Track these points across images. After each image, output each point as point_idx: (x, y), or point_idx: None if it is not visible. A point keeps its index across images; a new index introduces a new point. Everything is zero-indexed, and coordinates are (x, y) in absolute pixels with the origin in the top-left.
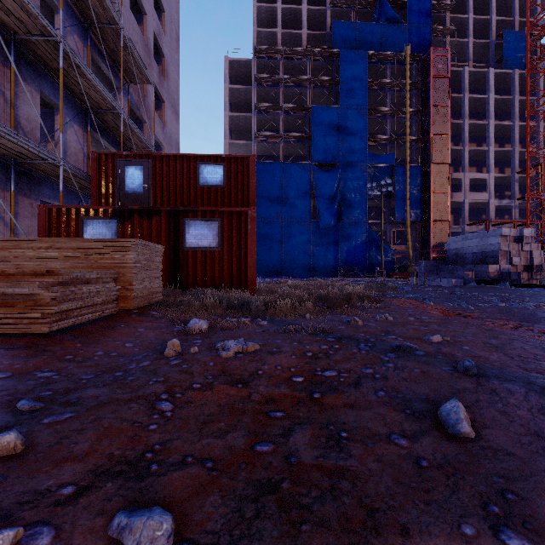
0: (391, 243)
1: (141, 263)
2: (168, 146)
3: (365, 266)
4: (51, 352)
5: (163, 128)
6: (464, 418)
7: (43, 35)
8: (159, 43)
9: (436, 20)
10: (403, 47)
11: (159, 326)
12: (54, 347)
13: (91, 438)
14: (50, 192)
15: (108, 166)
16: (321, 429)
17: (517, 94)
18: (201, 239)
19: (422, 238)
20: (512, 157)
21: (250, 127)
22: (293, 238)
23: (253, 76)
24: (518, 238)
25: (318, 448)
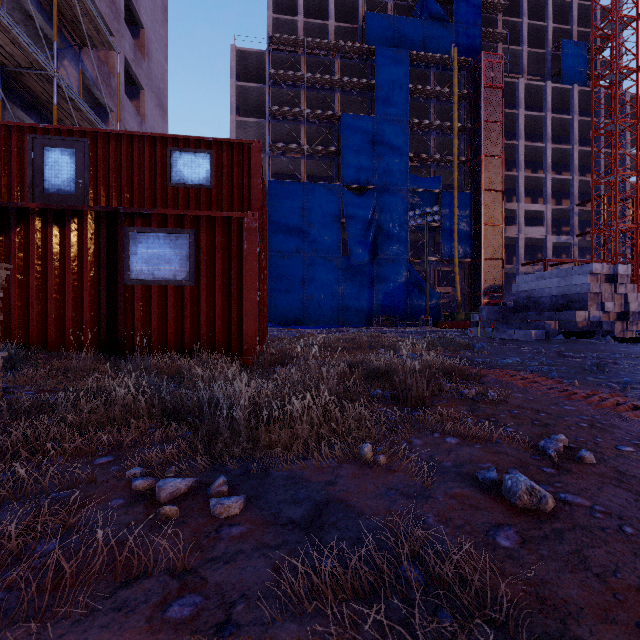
0: (435, 285)
1: None
2: None
3: (406, 313)
4: None
5: (142, 123)
6: None
7: None
8: (135, 6)
9: (486, 23)
10: (449, 50)
11: None
12: None
13: None
14: None
15: (13, 146)
16: None
17: (576, 114)
18: (158, 266)
19: (472, 279)
20: (571, 187)
21: (264, 137)
22: (318, 278)
23: (267, 72)
24: (610, 277)
25: None
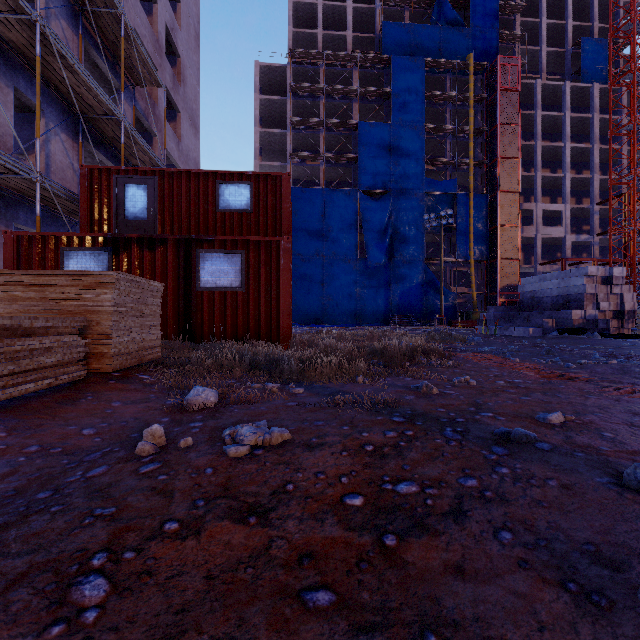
0: (451, 285)
1: (126, 306)
2: (184, 166)
3: (422, 313)
4: None
5: (179, 143)
6: None
7: (14, 12)
8: (173, 40)
9: (504, 24)
10: (465, 54)
11: (146, 398)
12: None
13: None
14: (28, 218)
15: (102, 184)
16: None
17: (597, 112)
18: (219, 277)
19: (488, 279)
20: (591, 186)
21: (285, 146)
22: (336, 279)
23: (288, 85)
24: (606, 279)
25: None
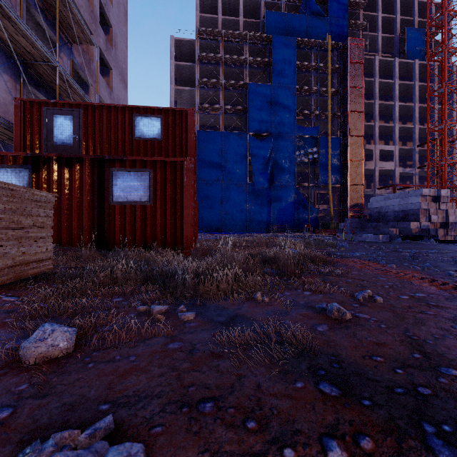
0: (315, 203)
1: None
2: None
3: (294, 223)
4: None
5: (111, 93)
6: None
7: None
8: (106, 13)
9: (352, 16)
10: (325, 36)
11: None
12: None
13: None
14: None
15: (34, 114)
16: None
17: (417, 81)
18: (130, 192)
19: (341, 199)
20: (413, 133)
21: (194, 100)
22: (231, 199)
23: (196, 54)
24: (435, 198)
25: None
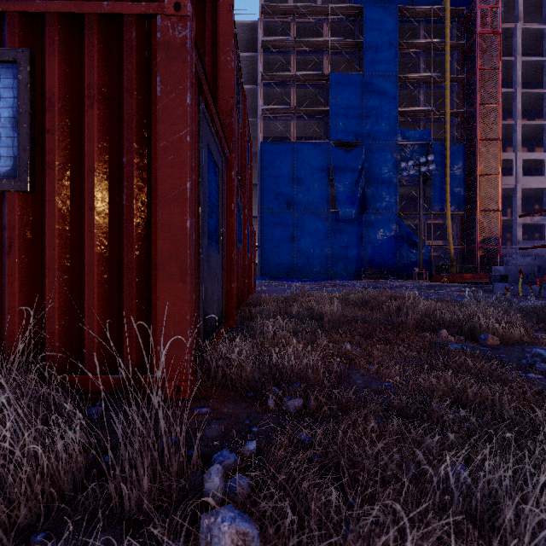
0: (425, 238)
1: None
2: None
3: (395, 267)
4: None
5: None
6: None
7: None
8: None
9: None
10: (438, 4)
11: None
12: None
13: None
14: None
15: None
16: None
17: None
18: None
19: (465, 231)
20: None
21: (256, 104)
22: (307, 233)
23: (259, 41)
24: None
25: None
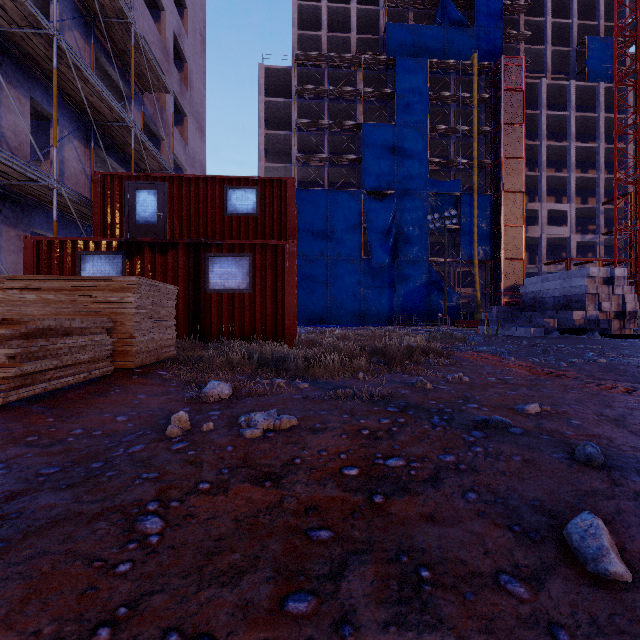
0: (455, 285)
1: (146, 308)
2: (191, 169)
3: (426, 313)
4: (7, 431)
5: (185, 147)
6: (609, 546)
7: (33, 27)
8: (180, 45)
9: (508, 24)
10: (469, 54)
11: (167, 391)
12: (13, 424)
13: (12, 597)
14: (43, 222)
15: (114, 190)
16: (389, 563)
17: (602, 112)
18: (228, 279)
19: (492, 279)
20: (596, 185)
21: (290, 147)
22: (340, 280)
23: (293, 87)
24: (608, 280)
25: (388, 603)
